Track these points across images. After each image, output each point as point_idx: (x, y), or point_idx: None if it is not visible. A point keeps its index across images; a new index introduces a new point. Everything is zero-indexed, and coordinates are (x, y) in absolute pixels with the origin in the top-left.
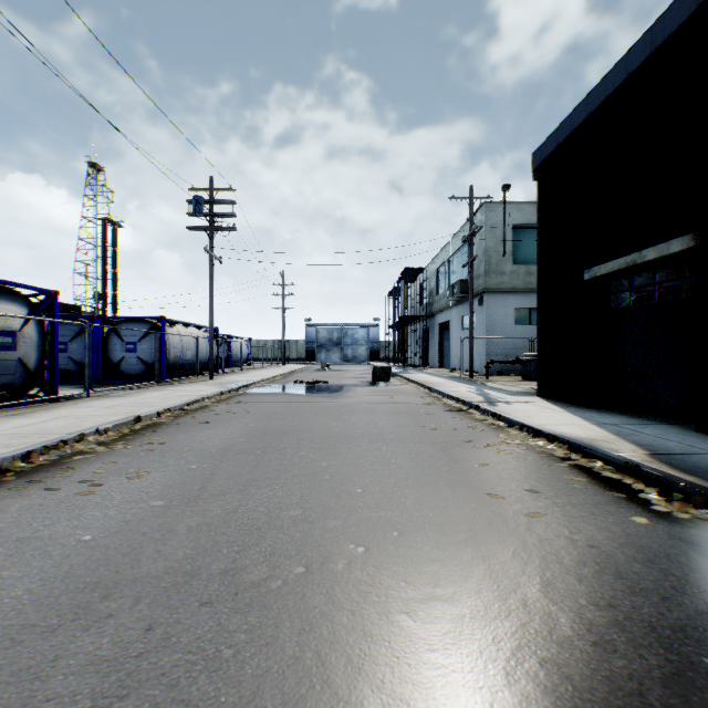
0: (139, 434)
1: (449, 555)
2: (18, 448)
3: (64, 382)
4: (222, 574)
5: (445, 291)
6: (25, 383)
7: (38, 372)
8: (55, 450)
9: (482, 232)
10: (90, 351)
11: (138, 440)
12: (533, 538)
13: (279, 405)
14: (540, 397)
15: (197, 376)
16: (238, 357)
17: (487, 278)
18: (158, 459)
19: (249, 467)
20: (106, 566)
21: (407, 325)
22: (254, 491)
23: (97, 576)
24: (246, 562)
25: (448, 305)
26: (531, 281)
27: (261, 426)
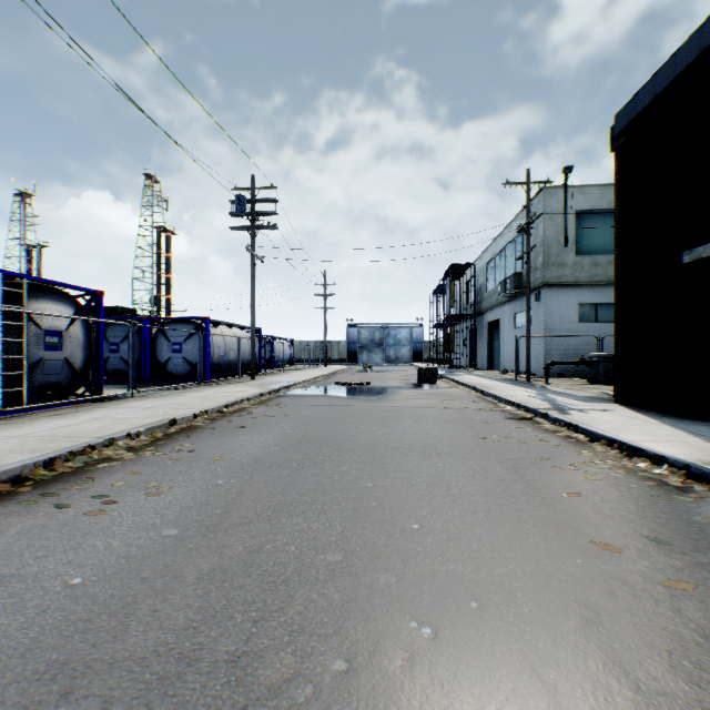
0: (172, 438)
1: (565, 657)
2: (42, 454)
3: (116, 381)
4: (230, 664)
5: (495, 287)
6: (72, 382)
7: (84, 372)
8: (81, 456)
9: (540, 221)
10: (133, 351)
11: (169, 446)
12: (692, 630)
13: (319, 408)
14: (619, 404)
15: (239, 377)
16: (281, 358)
17: (545, 271)
18: (184, 470)
19: (282, 485)
20: (83, 634)
21: (453, 324)
22: (285, 520)
23: (67, 651)
24: (264, 642)
25: (499, 302)
26: (597, 273)
27: (299, 432)
